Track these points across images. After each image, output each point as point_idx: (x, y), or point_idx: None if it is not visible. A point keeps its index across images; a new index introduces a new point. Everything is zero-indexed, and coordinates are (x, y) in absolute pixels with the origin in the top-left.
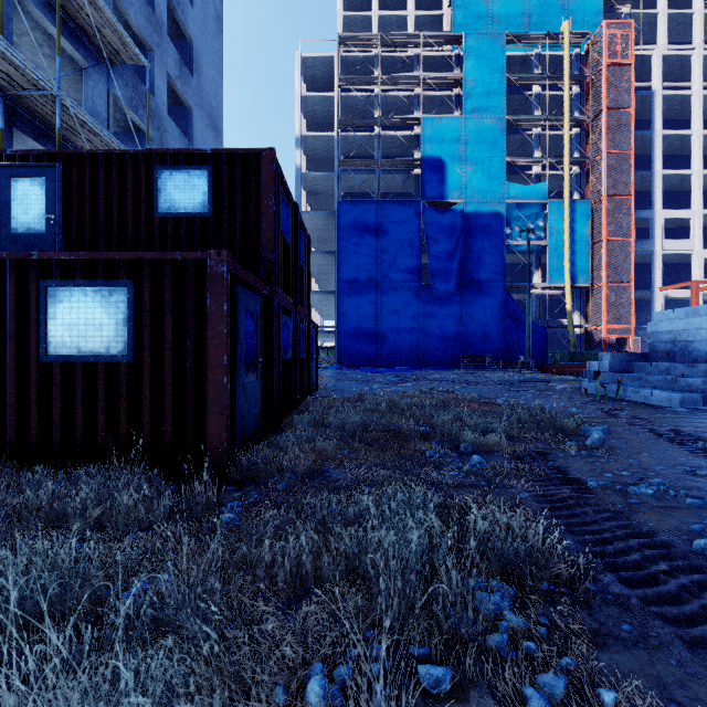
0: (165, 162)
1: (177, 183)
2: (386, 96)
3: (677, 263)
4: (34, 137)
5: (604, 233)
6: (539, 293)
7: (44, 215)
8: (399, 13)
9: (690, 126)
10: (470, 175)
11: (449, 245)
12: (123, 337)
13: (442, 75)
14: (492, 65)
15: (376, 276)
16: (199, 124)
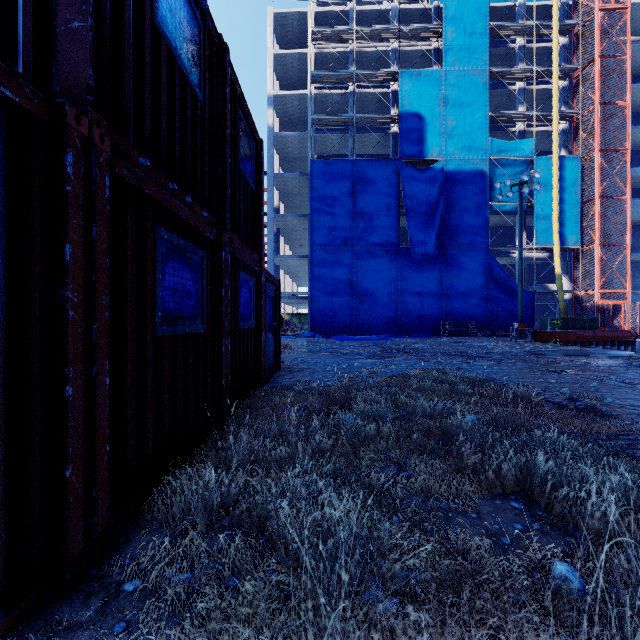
0: None
1: None
2: (361, 52)
3: None
4: None
5: (597, 191)
6: (524, 256)
7: None
8: None
9: None
10: (450, 131)
11: (428, 206)
12: None
13: (421, 26)
14: (474, 14)
15: (351, 239)
16: None
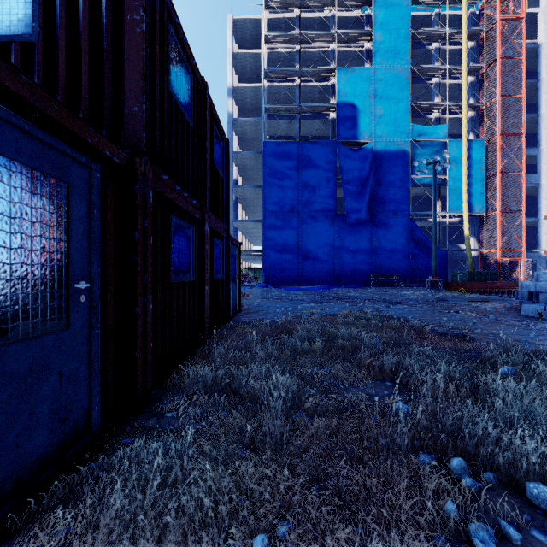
0: None
1: None
2: (305, 52)
3: None
4: None
5: (498, 167)
6: (439, 221)
7: None
8: None
9: None
10: (379, 118)
11: (360, 179)
12: None
13: (354, 31)
14: (398, 22)
15: (297, 206)
16: None
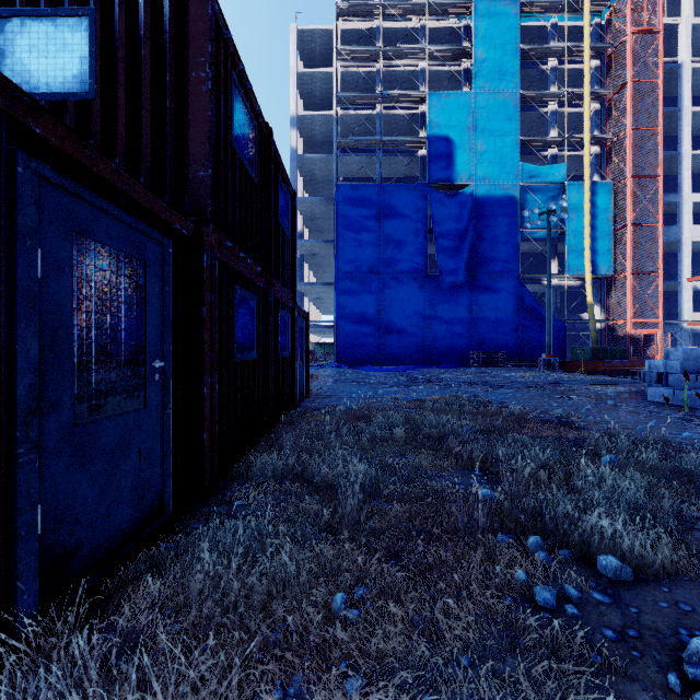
0: (12, 4)
1: (33, 41)
2: (388, 72)
3: None
4: None
5: (629, 218)
6: (556, 284)
7: None
8: None
9: None
10: (480, 155)
11: (457, 232)
12: None
13: (450, 47)
14: (504, 35)
15: (378, 266)
16: None
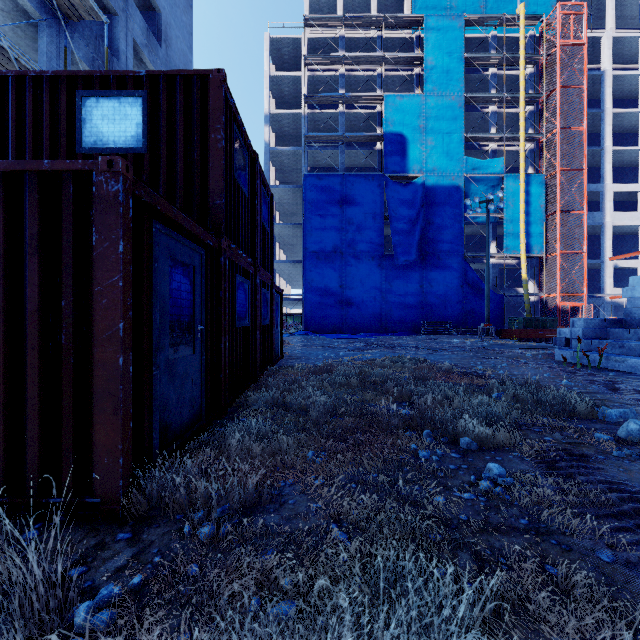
0: (90, 87)
1: (105, 112)
2: (350, 76)
3: (625, 235)
4: None
5: (558, 205)
6: (495, 262)
7: None
8: None
9: (637, 105)
10: (430, 150)
11: (410, 217)
12: None
13: (403, 55)
14: (451, 46)
15: (340, 246)
16: None
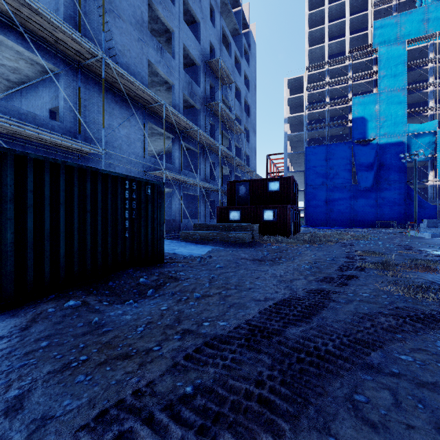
0: (269, 180)
1: (272, 184)
2: (332, 89)
3: None
4: (224, 165)
5: None
6: (433, 184)
7: (246, 193)
8: (340, 40)
9: None
10: (382, 123)
11: (368, 163)
12: (275, 217)
13: (364, 73)
14: (397, 61)
15: (326, 182)
16: (250, 134)
